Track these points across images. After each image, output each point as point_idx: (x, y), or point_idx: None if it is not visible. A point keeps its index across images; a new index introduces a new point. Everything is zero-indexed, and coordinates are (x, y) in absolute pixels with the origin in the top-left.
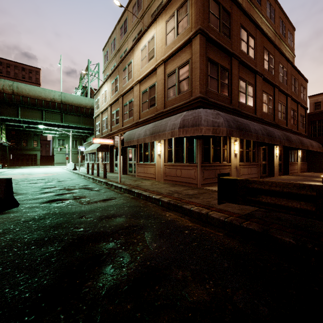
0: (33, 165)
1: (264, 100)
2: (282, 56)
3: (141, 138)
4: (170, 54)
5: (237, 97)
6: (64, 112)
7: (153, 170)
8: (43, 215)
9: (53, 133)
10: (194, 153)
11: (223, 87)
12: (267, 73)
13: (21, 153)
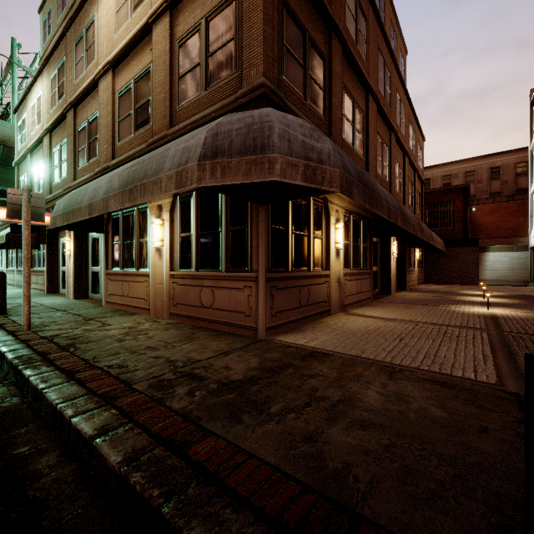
0: None
1: (378, 150)
2: (400, 81)
3: (98, 200)
4: None
5: (340, 124)
6: None
7: (143, 290)
8: None
9: None
10: (248, 244)
11: (315, 91)
12: (382, 99)
13: None
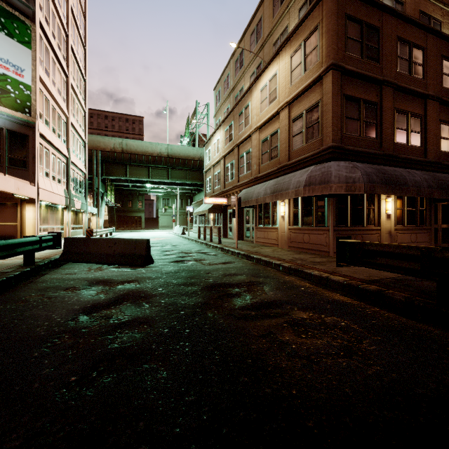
0: (138, 229)
1: (443, 134)
2: None
3: (261, 197)
4: (296, 95)
5: (391, 137)
6: (170, 167)
7: (275, 235)
8: (176, 270)
9: (157, 191)
10: (325, 215)
11: (368, 127)
12: (448, 93)
13: (127, 215)
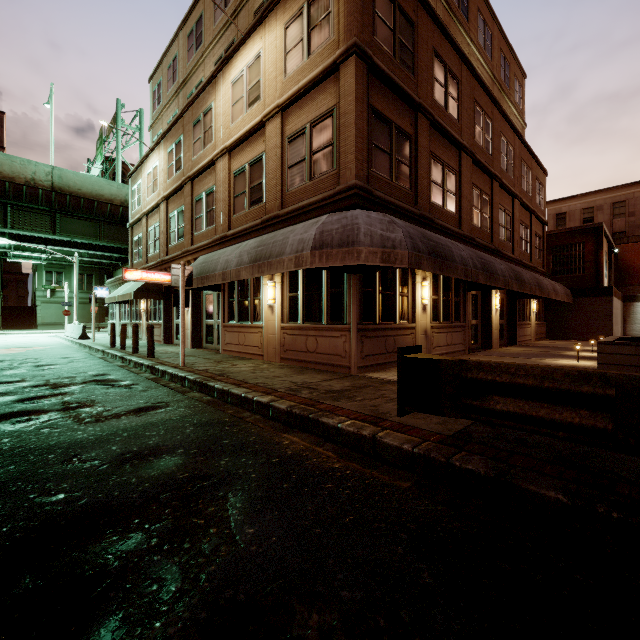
0: None
1: (475, 203)
2: (506, 122)
3: (231, 270)
4: (295, 94)
5: (427, 192)
6: (59, 212)
7: (257, 339)
8: None
9: (34, 257)
10: (344, 303)
11: (402, 169)
12: (480, 151)
13: None
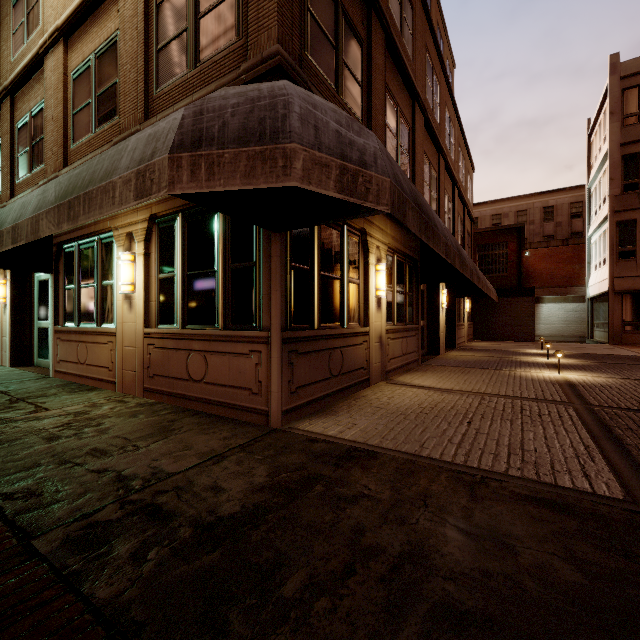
0: None
1: (425, 175)
2: (449, 95)
3: (25, 220)
4: None
5: (382, 134)
6: None
7: (106, 355)
8: None
9: None
10: (256, 290)
11: (351, 84)
12: (430, 113)
13: None
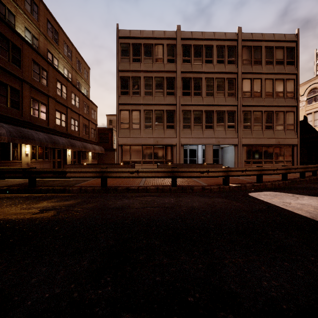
0: None
1: (57, 116)
2: (75, 88)
3: None
4: None
5: (29, 112)
6: None
7: None
8: None
9: None
10: None
11: (14, 103)
12: (60, 97)
13: None
